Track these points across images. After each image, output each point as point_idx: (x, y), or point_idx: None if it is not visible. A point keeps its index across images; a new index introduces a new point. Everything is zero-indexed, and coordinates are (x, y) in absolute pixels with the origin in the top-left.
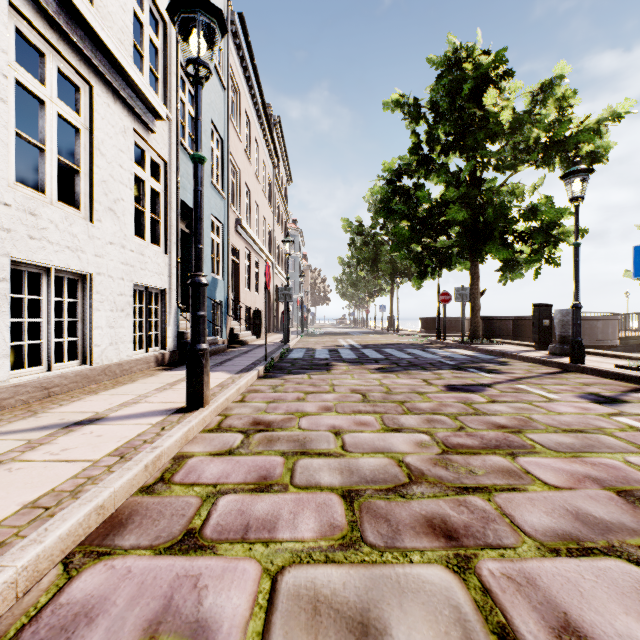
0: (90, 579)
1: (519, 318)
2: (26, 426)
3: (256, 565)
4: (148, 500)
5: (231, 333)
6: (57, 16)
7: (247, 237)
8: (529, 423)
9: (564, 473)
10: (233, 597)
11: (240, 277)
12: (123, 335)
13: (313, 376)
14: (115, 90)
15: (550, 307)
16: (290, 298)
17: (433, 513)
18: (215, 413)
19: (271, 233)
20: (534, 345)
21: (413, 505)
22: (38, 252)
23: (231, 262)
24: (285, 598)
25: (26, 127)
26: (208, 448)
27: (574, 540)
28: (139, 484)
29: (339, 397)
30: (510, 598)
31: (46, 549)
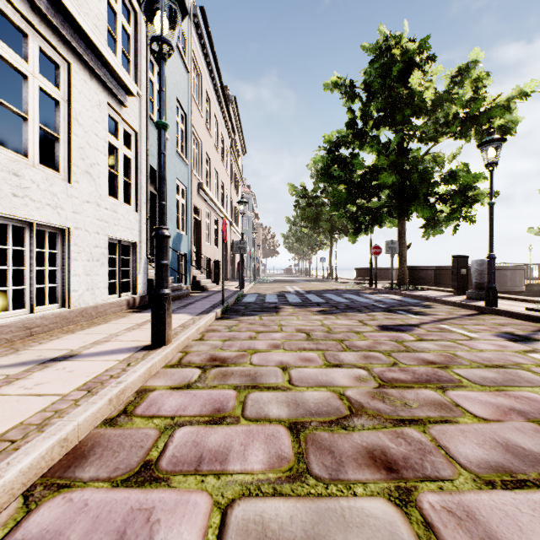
0: (47, 513)
1: (439, 268)
2: (7, 362)
3: (207, 498)
4: (110, 432)
5: (194, 280)
6: (38, 1)
7: (208, 199)
8: (454, 359)
9: (490, 406)
10: (184, 532)
11: (201, 233)
12: (98, 282)
13: (263, 317)
14: (91, 68)
15: (467, 258)
16: (244, 251)
17: (373, 445)
18: (176, 350)
19: (228, 196)
20: (453, 291)
21: (354, 437)
22: (21, 208)
23: (194, 220)
24: (234, 533)
25: (16, 103)
26: (169, 382)
27: (507, 472)
28: (103, 416)
29: (286, 336)
30: (452, 533)
31: (6, 483)
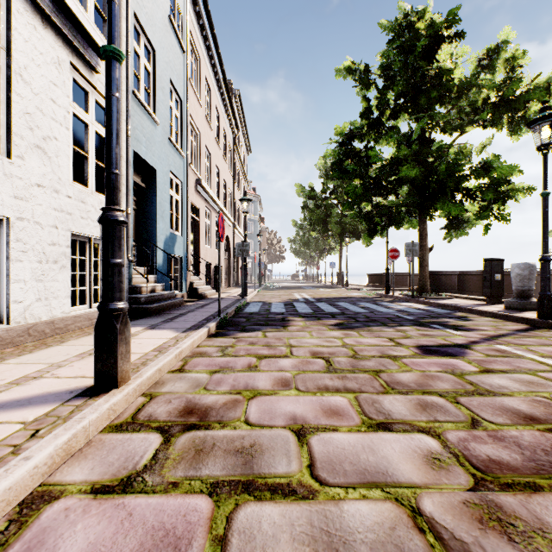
0: None
1: (463, 273)
2: None
3: None
4: None
5: (190, 287)
6: None
7: (207, 197)
8: None
9: None
10: None
11: (200, 234)
12: (56, 289)
13: (268, 334)
14: (44, 12)
15: (502, 262)
16: (247, 254)
17: None
18: (136, 393)
19: (231, 196)
20: (485, 299)
21: None
22: None
23: (191, 220)
24: None
25: None
26: (95, 472)
27: None
28: None
29: (298, 364)
30: None
31: None
